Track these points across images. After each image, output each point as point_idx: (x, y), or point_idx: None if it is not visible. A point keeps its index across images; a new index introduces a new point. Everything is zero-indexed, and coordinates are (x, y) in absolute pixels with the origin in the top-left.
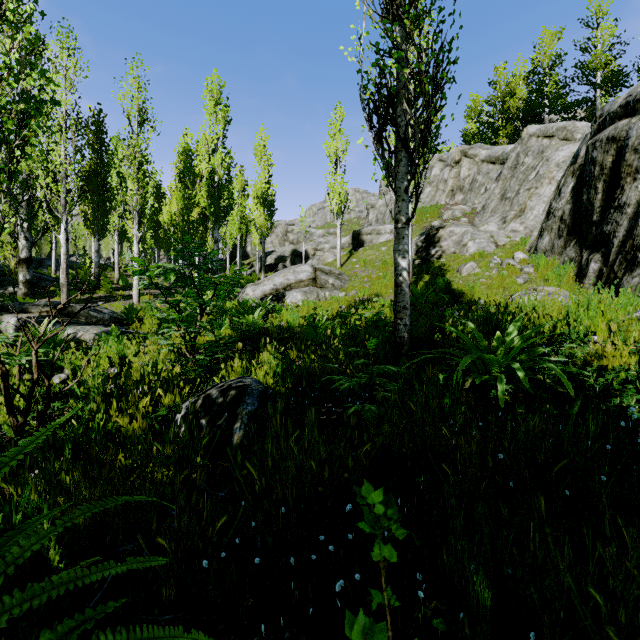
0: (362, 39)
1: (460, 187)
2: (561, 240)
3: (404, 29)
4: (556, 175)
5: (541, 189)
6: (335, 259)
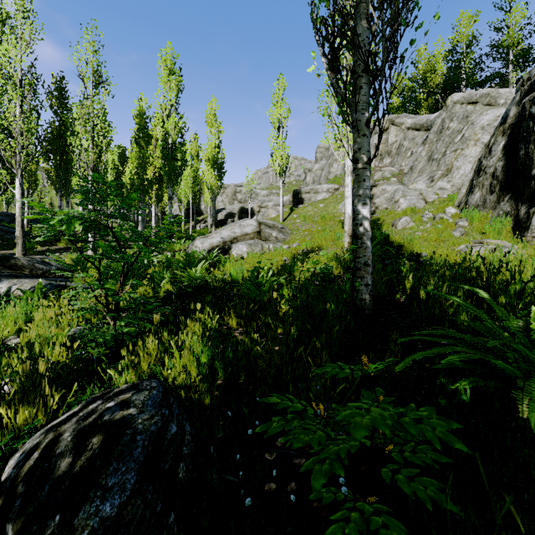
0: None
1: (388, 152)
2: (493, 195)
3: None
4: (481, 137)
5: (467, 150)
6: (278, 215)
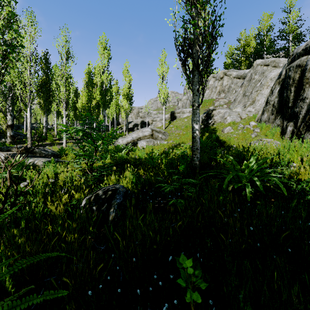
0: (176, 15)
1: (223, 90)
2: (273, 116)
3: (197, 9)
4: (270, 84)
5: (263, 91)
6: (162, 125)
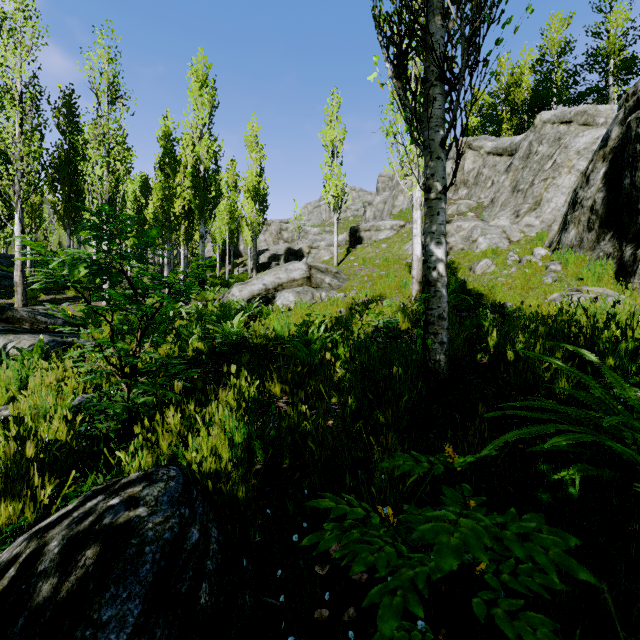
0: None
1: (464, 181)
2: (592, 233)
3: None
4: (576, 163)
5: (559, 179)
6: (331, 257)
